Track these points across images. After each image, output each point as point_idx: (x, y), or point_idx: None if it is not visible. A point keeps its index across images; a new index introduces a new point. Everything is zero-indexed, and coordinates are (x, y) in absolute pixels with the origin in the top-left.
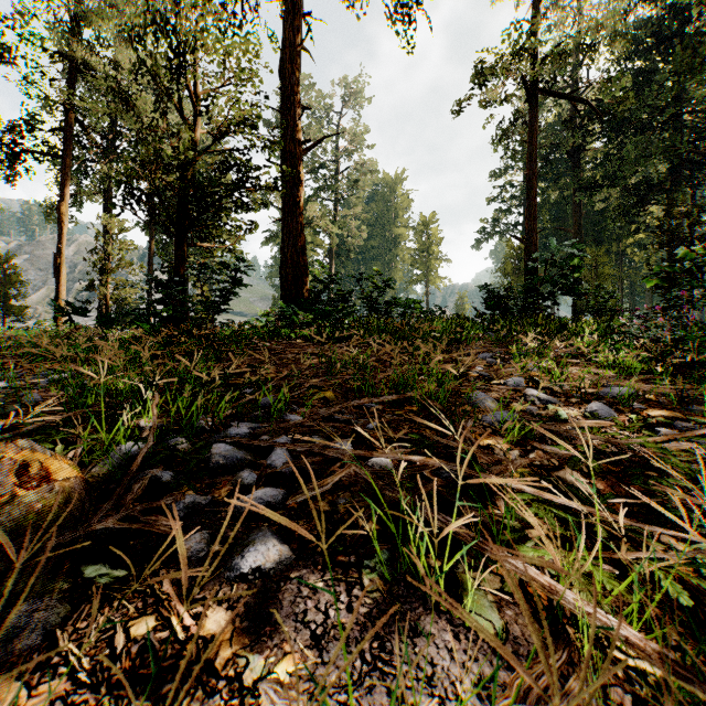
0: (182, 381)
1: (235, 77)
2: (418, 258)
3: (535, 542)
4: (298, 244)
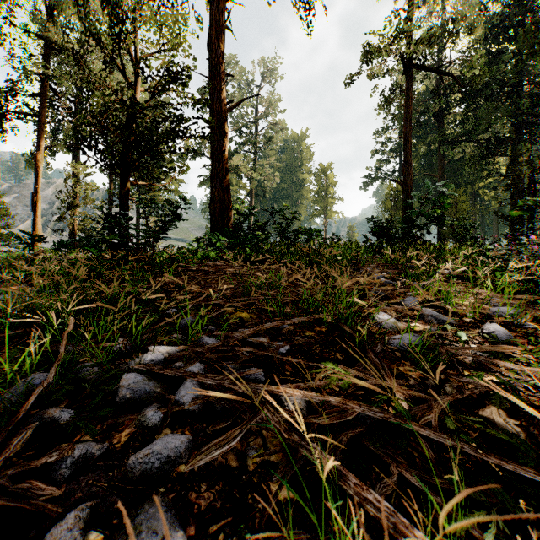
0: (115, 300)
1: (169, 43)
2: (318, 197)
3: (494, 533)
4: (224, 184)
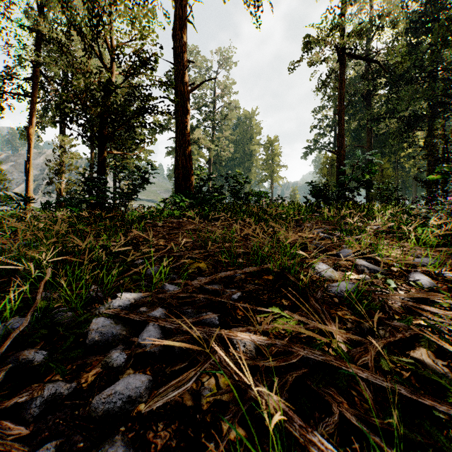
0: (91, 252)
1: (139, 33)
2: (266, 165)
3: None
4: (186, 154)
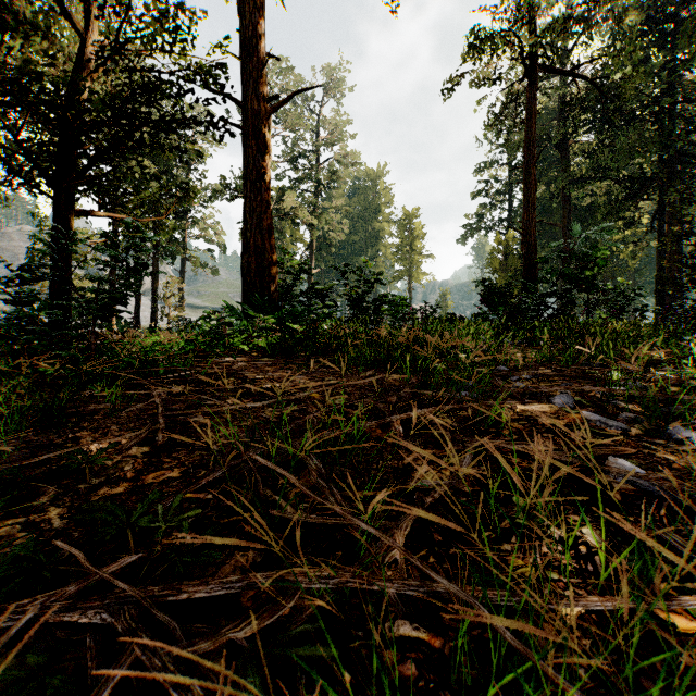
0: None
1: None
2: (401, 253)
3: None
4: (263, 226)
